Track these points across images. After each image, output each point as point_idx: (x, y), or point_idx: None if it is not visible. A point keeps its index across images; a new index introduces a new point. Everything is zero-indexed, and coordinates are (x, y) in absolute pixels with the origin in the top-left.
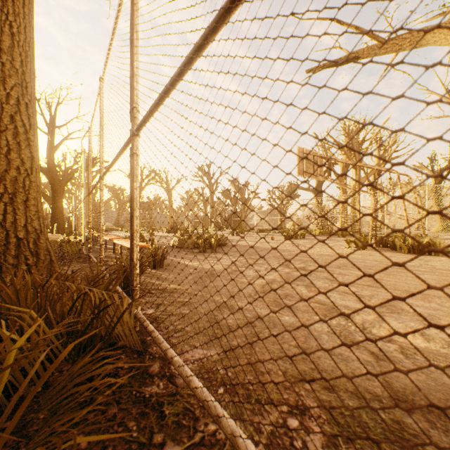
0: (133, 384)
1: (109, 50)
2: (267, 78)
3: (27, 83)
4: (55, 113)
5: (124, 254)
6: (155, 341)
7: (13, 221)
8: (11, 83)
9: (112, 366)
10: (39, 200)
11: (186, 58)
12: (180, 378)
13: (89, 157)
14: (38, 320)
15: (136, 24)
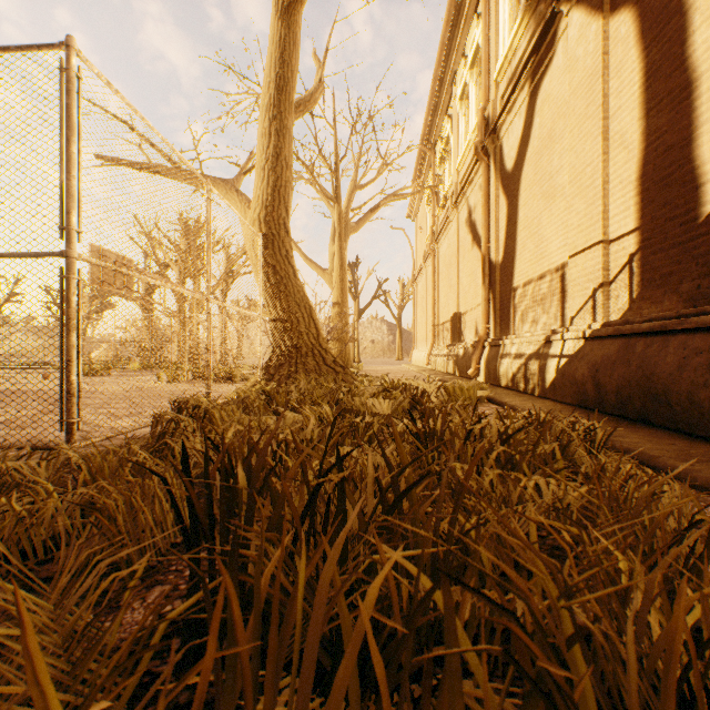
0: None
1: None
2: None
3: None
4: None
5: None
6: None
7: None
8: None
9: None
10: None
11: None
12: None
13: None
14: None
15: None
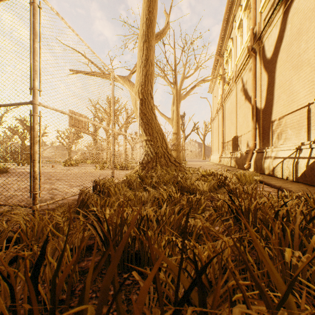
0: None
1: None
2: None
3: None
4: None
5: None
6: None
7: None
8: None
9: None
10: None
11: None
12: None
13: None
14: None
15: None
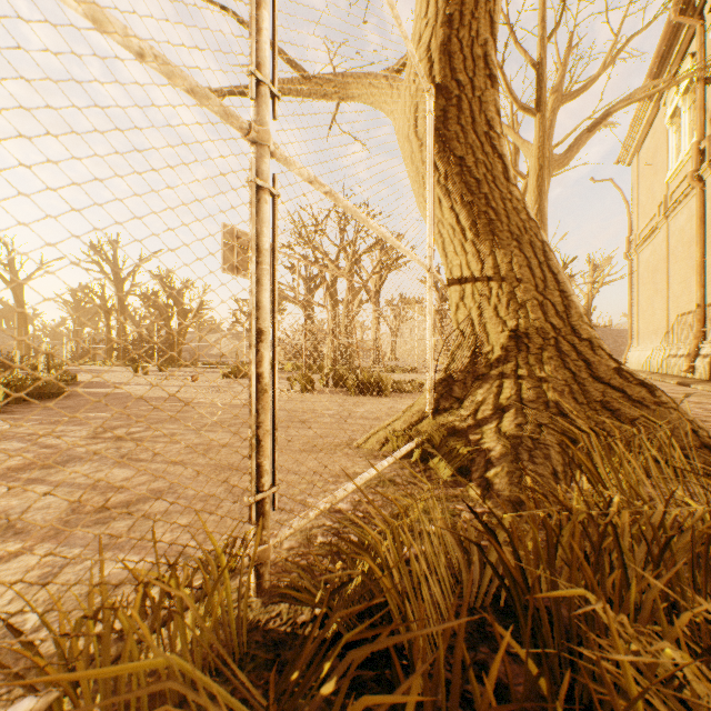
0: None
1: None
2: None
3: None
4: None
5: None
6: None
7: None
8: None
9: None
10: None
11: None
12: None
13: None
14: None
15: None
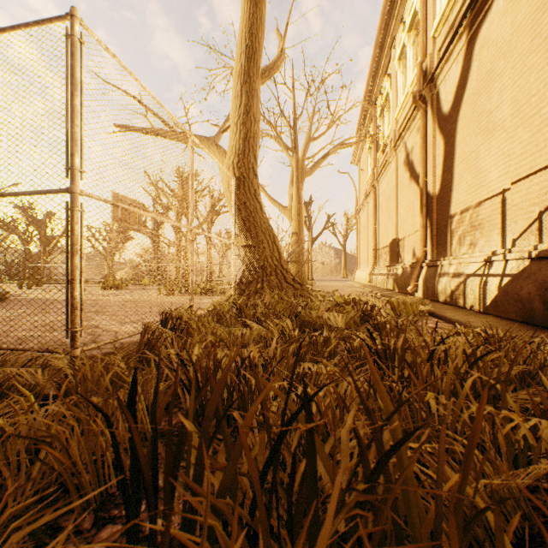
0: None
1: None
2: (15, 232)
3: None
4: None
5: None
6: None
7: None
8: None
9: None
10: None
11: None
12: None
13: None
14: None
15: None
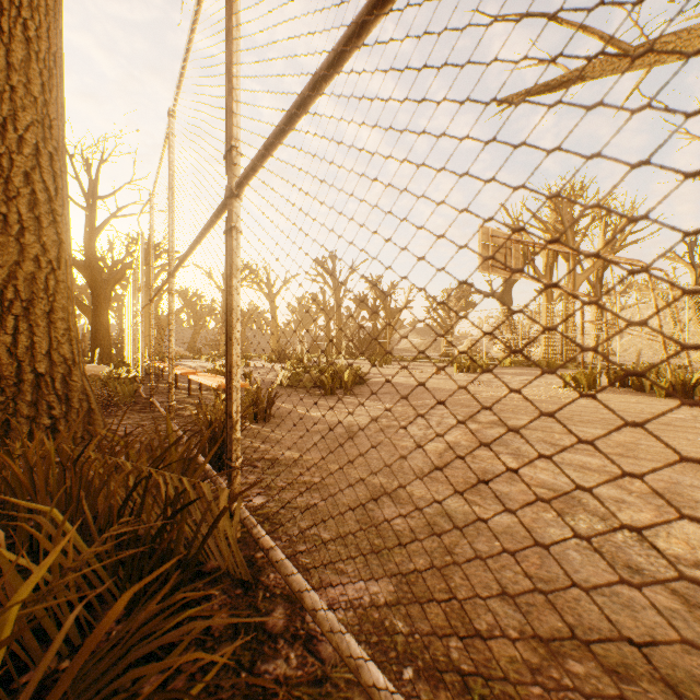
0: (239, 656)
1: (184, 61)
2: (606, 3)
3: (52, 120)
4: (96, 176)
5: (204, 397)
6: (276, 568)
7: (29, 345)
8: (26, 120)
9: (201, 625)
10: (70, 312)
11: (350, 28)
12: (326, 643)
13: (151, 243)
14: (65, 527)
15: (235, 0)
